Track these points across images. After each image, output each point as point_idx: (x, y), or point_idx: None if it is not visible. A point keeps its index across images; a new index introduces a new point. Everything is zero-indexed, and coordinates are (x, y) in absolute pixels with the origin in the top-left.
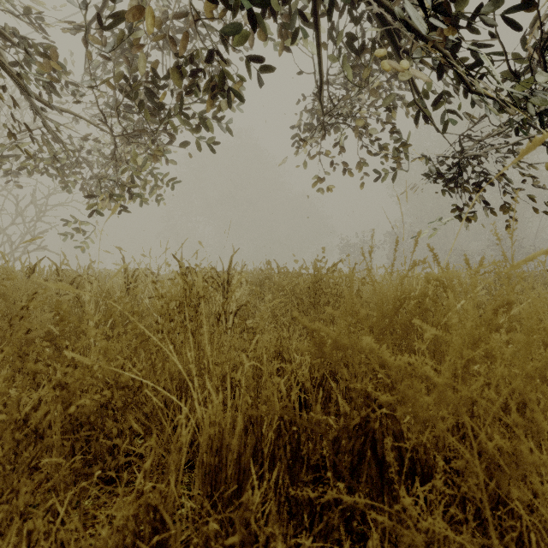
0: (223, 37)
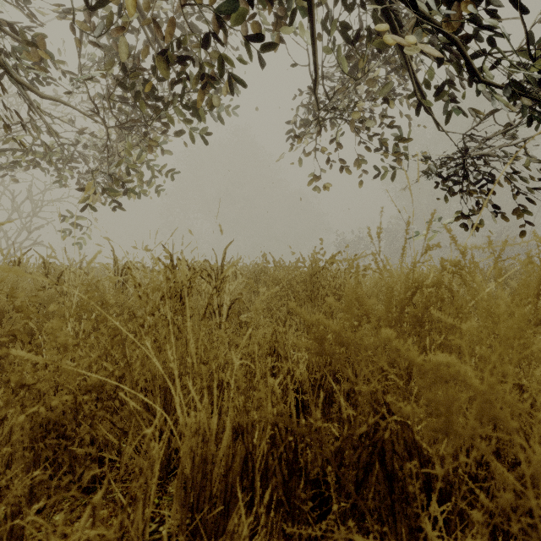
0: (216, 17)
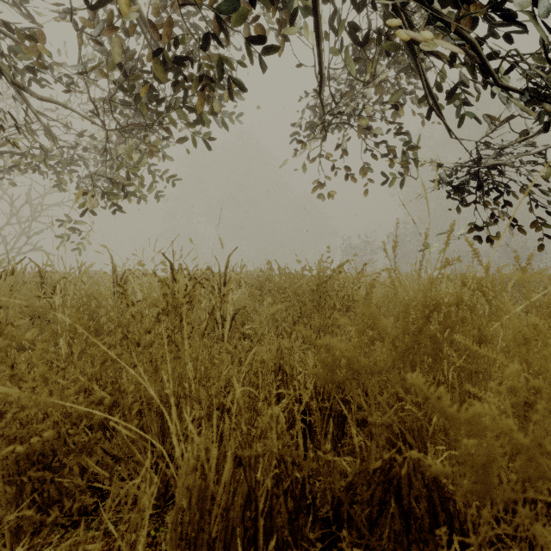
0: (219, 15)
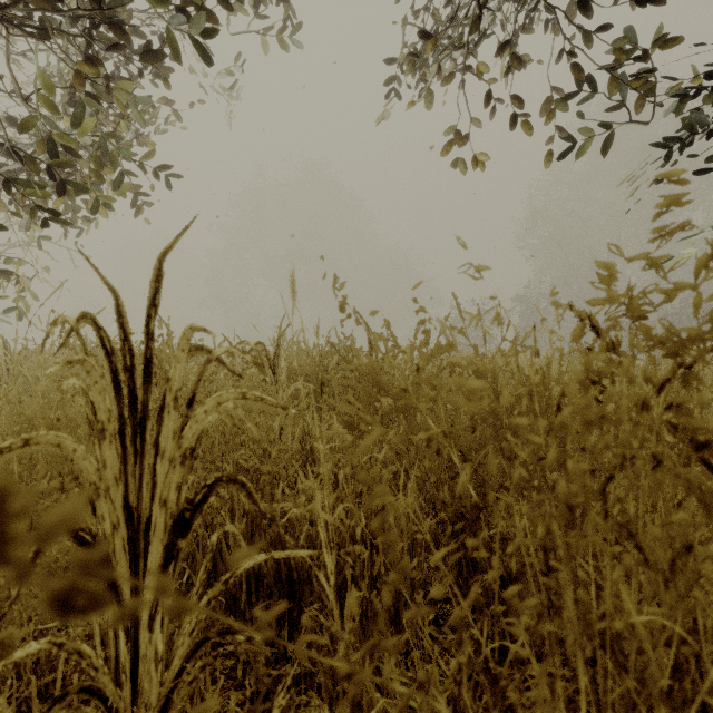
0: None
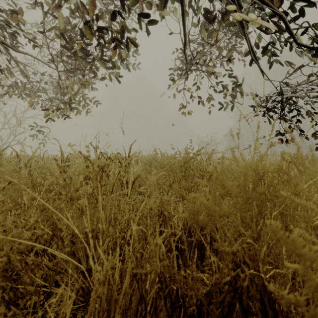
0: None
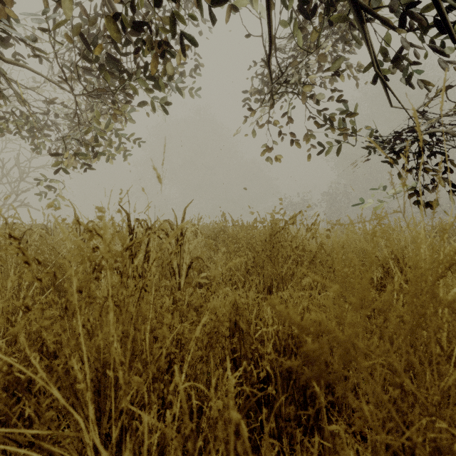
0: None
